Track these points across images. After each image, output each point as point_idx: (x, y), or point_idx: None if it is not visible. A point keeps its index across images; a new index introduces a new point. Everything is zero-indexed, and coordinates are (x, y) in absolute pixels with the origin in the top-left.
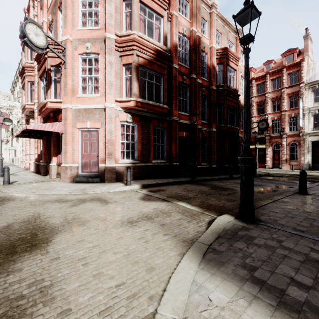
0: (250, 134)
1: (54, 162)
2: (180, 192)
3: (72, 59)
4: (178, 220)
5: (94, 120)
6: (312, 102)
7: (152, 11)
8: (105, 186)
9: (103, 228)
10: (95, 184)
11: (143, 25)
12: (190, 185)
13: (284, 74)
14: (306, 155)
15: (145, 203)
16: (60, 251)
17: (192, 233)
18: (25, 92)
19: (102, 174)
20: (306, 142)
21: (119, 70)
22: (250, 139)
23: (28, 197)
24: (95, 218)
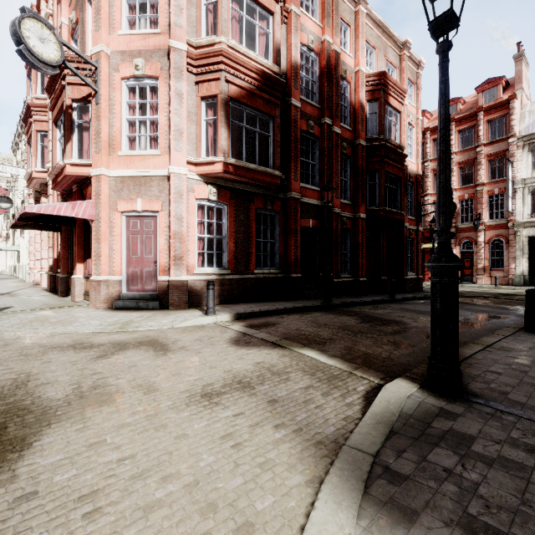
0: (423, 225)
1: (79, 272)
2: (305, 328)
3: (110, 88)
4: (303, 390)
5: (149, 197)
6: (529, 169)
7: (253, 3)
8: (169, 316)
9: (150, 409)
10: (151, 312)
11: (238, 27)
12: (322, 313)
13: (481, 121)
14: (519, 261)
15: (239, 350)
16: (43, 475)
17: (334, 421)
18: (32, 150)
19: (164, 294)
20: (519, 238)
21: (194, 107)
22: (422, 233)
23: (21, 339)
24: (138, 385)
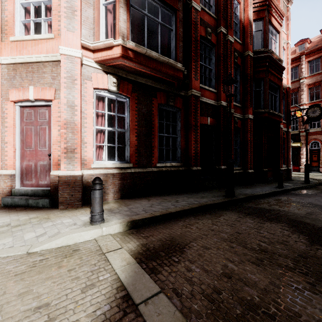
0: None
1: None
2: (241, 270)
3: None
4: None
5: (42, 84)
6: None
7: None
8: (44, 223)
9: None
10: (31, 214)
11: None
12: (235, 215)
13: None
14: None
15: None
16: None
17: None
18: None
19: (56, 190)
20: None
21: None
22: None
23: None
24: None
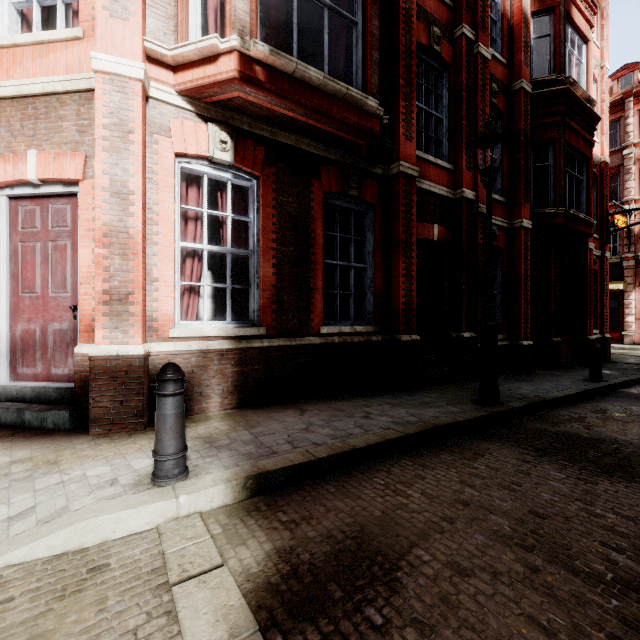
0: None
1: None
2: None
3: None
4: None
5: (56, 145)
6: None
7: None
8: (40, 477)
9: None
10: (20, 450)
11: None
12: (513, 455)
13: None
14: None
15: None
16: None
17: None
18: None
19: (87, 389)
20: None
21: None
22: None
23: None
24: None
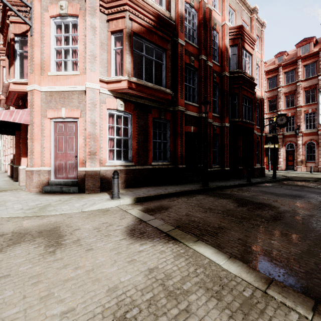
0: None
1: (24, 164)
2: (194, 213)
3: (41, 24)
4: None
5: (71, 107)
6: None
7: None
8: (82, 199)
9: None
10: (70, 196)
11: None
12: (204, 196)
13: (299, 65)
14: None
15: (132, 246)
16: None
17: None
18: None
19: (82, 181)
20: None
21: (106, 39)
22: None
23: None
24: None
